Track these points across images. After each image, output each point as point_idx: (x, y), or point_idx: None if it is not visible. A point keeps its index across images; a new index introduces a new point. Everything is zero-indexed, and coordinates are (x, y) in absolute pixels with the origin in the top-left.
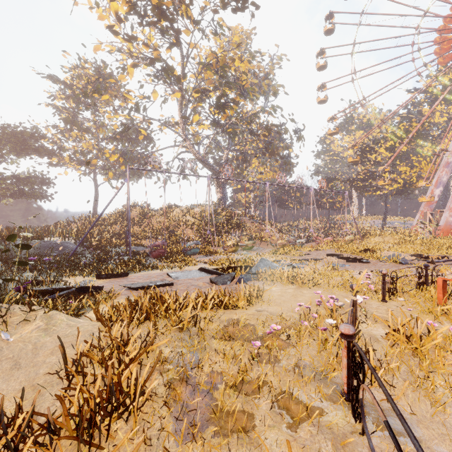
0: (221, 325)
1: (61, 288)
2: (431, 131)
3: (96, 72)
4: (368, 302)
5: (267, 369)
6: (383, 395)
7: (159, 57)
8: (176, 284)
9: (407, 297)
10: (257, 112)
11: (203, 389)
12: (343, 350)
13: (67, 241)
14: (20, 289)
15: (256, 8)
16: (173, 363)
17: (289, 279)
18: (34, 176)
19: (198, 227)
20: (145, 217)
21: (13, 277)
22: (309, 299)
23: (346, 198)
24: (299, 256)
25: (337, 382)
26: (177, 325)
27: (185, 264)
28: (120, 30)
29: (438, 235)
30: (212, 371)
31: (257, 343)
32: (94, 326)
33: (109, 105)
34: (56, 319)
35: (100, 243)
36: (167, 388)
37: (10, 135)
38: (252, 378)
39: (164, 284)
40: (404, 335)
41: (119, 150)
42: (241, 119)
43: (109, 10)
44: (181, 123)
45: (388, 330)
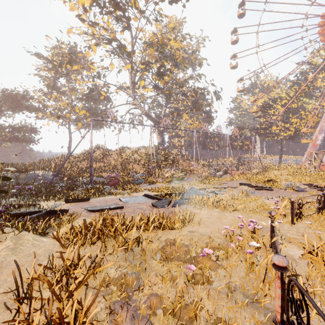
0: (160, 245)
1: (34, 211)
2: (315, 93)
3: (70, 51)
4: (279, 224)
5: (201, 291)
6: (314, 322)
7: (115, 38)
8: (126, 207)
9: (311, 220)
10: (187, 79)
11: (142, 314)
12: (276, 280)
13: (47, 173)
14: (0, 213)
15: (186, 0)
16: (117, 284)
17: (214, 204)
18: (25, 126)
19: (143, 163)
20: (105, 156)
21: (1, 201)
22: (231, 221)
23: (253, 142)
24: (218, 185)
25: (268, 307)
26: (123, 246)
27: (133, 191)
28: (86, 19)
29: (321, 169)
30: (151, 293)
31: (192, 267)
32: (55, 245)
33: (78, 74)
34: (23, 239)
35: (71, 175)
36: (109, 314)
37: (8, 97)
38: (188, 301)
39: (116, 208)
40: (322, 259)
41: (87, 107)
42: (175, 84)
43: (78, 4)
44: (131, 87)
45: (302, 250)
